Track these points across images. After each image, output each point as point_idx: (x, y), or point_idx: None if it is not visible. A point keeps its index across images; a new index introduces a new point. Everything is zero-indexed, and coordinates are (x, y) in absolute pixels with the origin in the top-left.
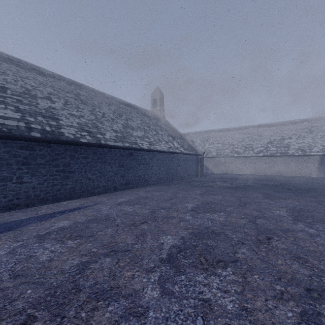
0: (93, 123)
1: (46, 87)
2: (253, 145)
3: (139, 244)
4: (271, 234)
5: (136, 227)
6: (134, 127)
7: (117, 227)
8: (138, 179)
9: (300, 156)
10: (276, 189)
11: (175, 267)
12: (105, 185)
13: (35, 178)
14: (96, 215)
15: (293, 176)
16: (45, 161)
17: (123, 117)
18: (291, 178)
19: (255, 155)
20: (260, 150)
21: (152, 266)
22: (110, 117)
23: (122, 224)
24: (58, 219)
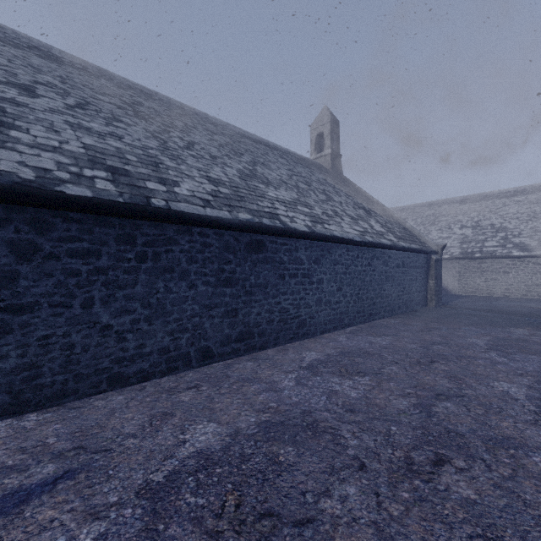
0: (148, 154)
1: (42, 74)
2: None
3: None
4: None
5: None
6: (272, 180)
7: None
8: (279, 320)
9: None
10: None
11: None
12: (170, 345)
13: None
14: None
15: None
16: None
17: (245, 158)
18: None
19: None
20: None
21: None
22: (208, 152)
23: None
24: None
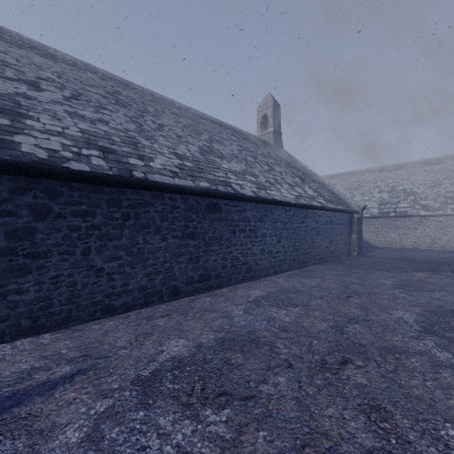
0: (128, 136)
1: (43, 71)
2: None
3: None
4: None
5: None
6: (225, 155)
7: None
8: (231, 266)
9: None
10: None
11: None
12: (147, 284)
13: None
14: None
15: None
16: None
17: (204, 136)
18: None
19: None
20: None
21: None
22: (174, 132)
23: None
24: None
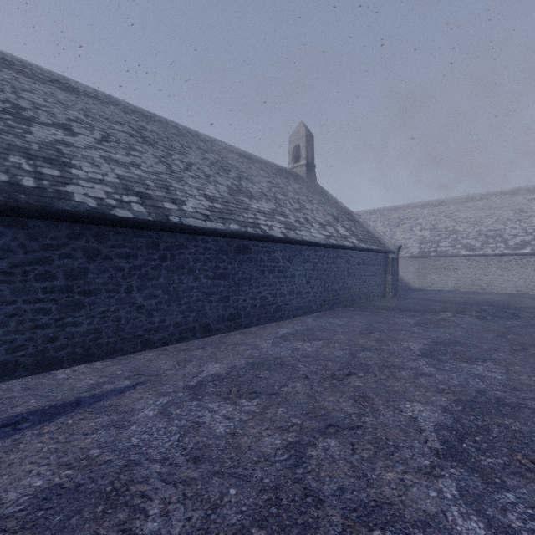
0: (160, 179)
1: (70, 110)
2: (505, 231)
3: None
4: None
5: None
6: (254, 194)
7: None
8: (260, 306)
9: None
10: None
11: None
12: (181, 321)
13: None
14: (96, 457)
15: None
16: (11, 265)
17: (232, 174)
18: None
19: (511, 251)
20: (522, 240)
21: None
22: (202, 172)
23: None
24: None
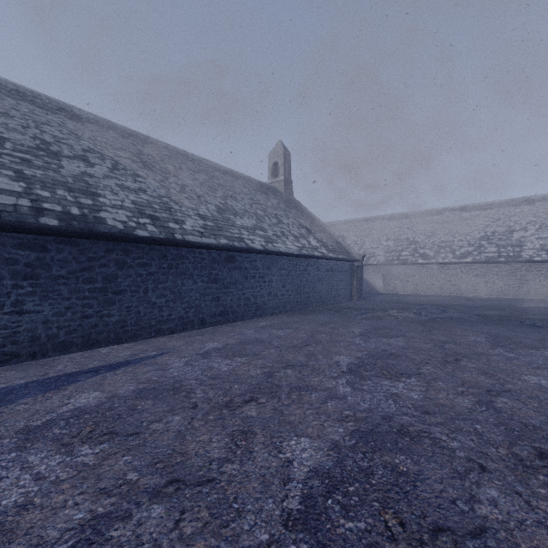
0: (163, 202)
1: (82, 140)
2: (453, 243)
3: (237, 462)
4: (544, 441)
5: (234, 411)
6: (238, 211)
7: (192, 412)
8: (244, 305)
9: (544, 263)
10: (509, 325)
11: (324, 547)
12: (184, 315)
13: (48, 304)
14: (157, 380)
15: (531, 299)
16: (68, 272)
17: (219, 193)
18: (530, 303)
19: (457, 260)
20: (466, 251)
21: (264, 540)
22: (195, 193)
23: (205, 404)
24: (81, 387)
